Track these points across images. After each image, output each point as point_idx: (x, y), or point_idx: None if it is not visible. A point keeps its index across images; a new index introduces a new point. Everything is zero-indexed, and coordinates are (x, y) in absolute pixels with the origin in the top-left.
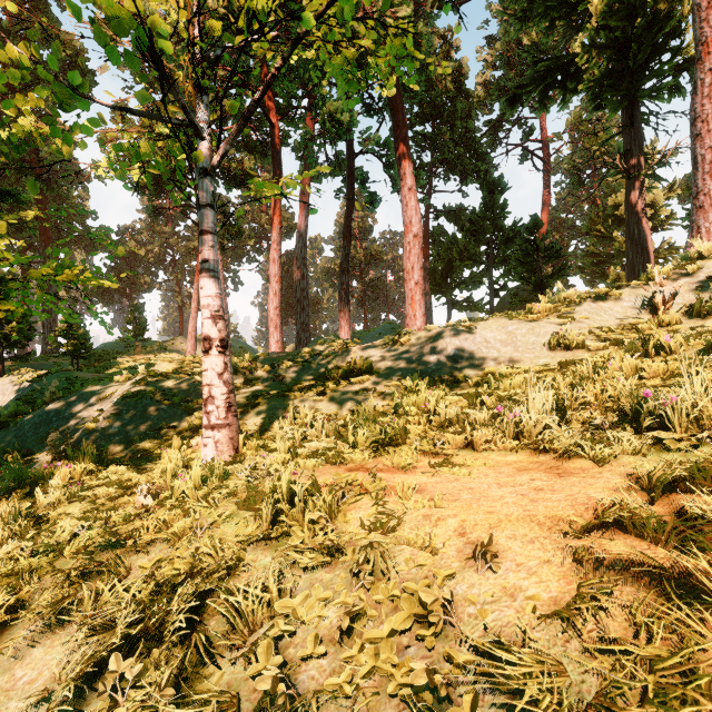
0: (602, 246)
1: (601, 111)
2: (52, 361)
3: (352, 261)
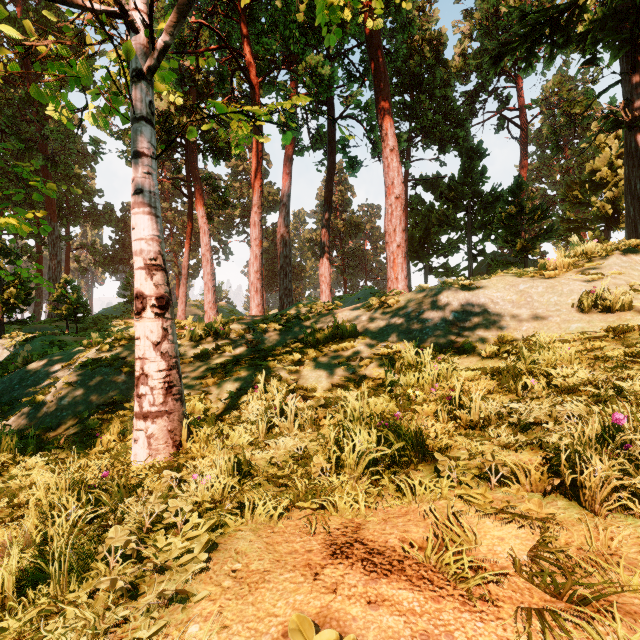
0: (575, 213)
1: (573, 84)
2: (55, 324)
3: (332, 232)
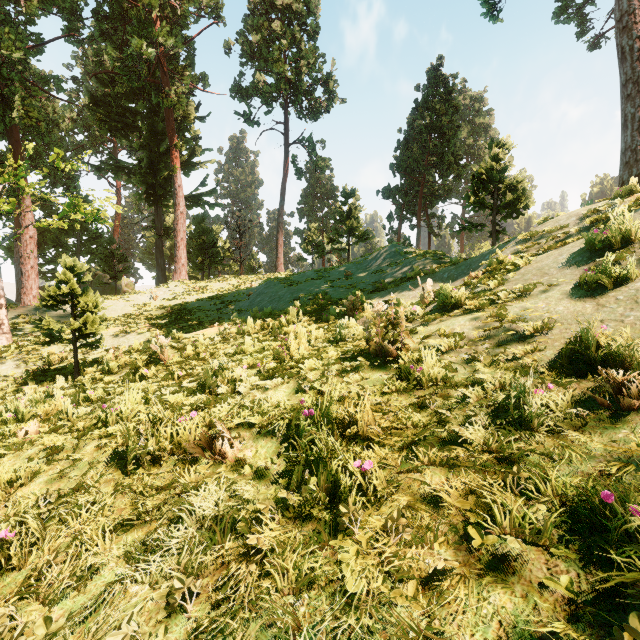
0: None
1: None
2: None
3: None
